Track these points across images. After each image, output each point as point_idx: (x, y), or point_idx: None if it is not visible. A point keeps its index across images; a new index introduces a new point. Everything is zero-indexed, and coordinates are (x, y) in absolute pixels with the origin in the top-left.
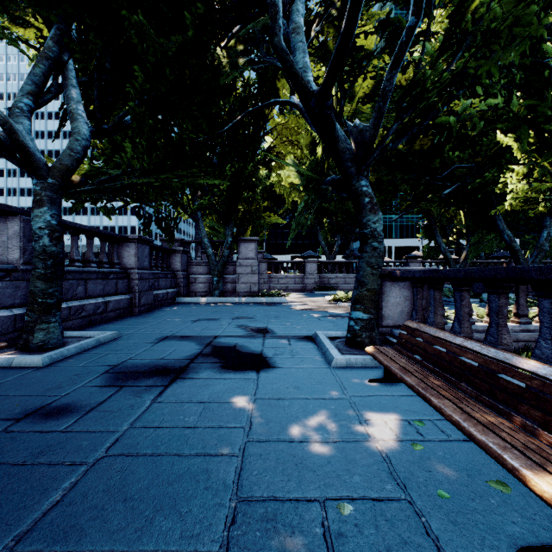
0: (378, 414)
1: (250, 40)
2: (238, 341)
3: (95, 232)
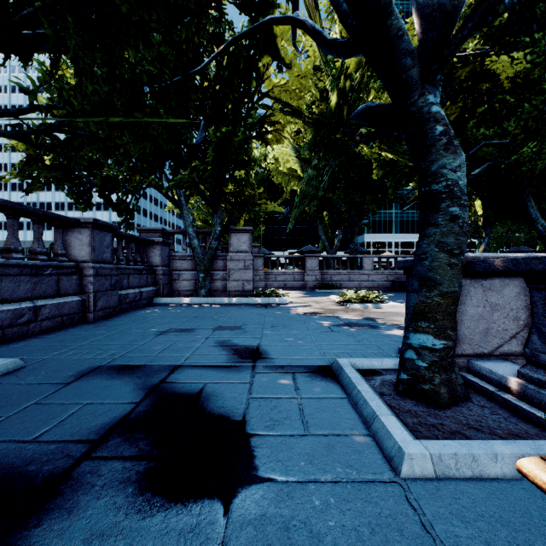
0: None
1: None
2: (208, 379)
3: (17, 209)
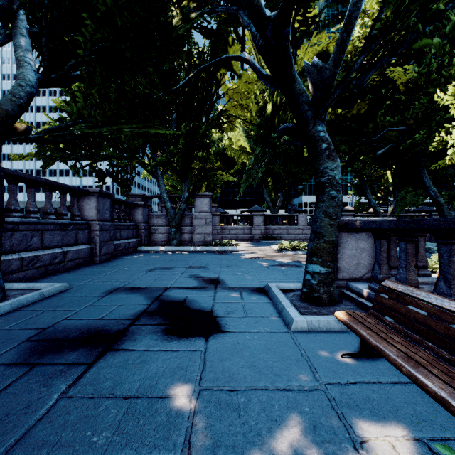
0: (375, 426)
1: (203, 2)
2: (188, 294)
3: (53, 185)
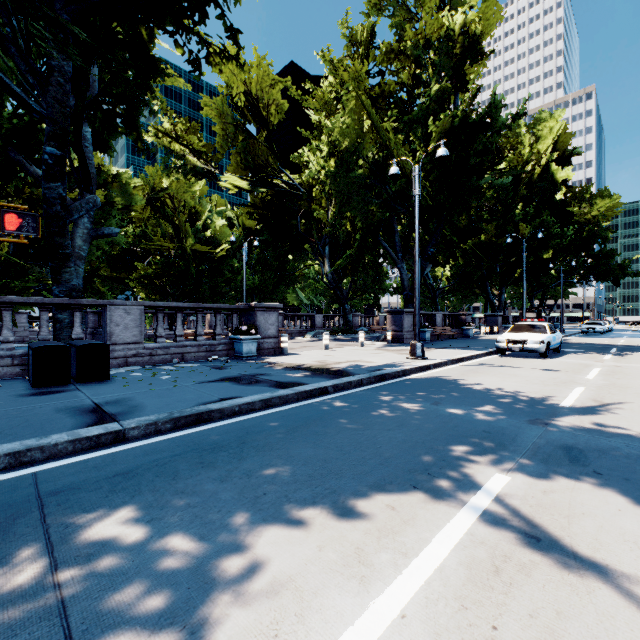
0: None
1: None
2: None
3: None
